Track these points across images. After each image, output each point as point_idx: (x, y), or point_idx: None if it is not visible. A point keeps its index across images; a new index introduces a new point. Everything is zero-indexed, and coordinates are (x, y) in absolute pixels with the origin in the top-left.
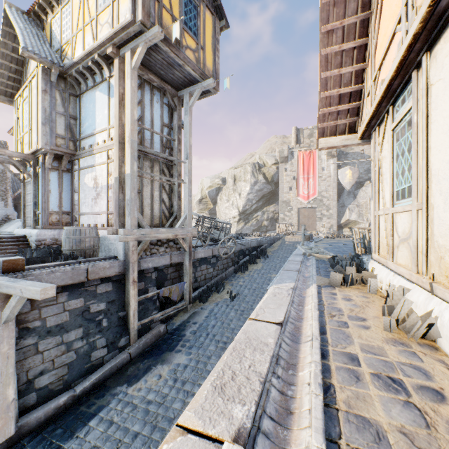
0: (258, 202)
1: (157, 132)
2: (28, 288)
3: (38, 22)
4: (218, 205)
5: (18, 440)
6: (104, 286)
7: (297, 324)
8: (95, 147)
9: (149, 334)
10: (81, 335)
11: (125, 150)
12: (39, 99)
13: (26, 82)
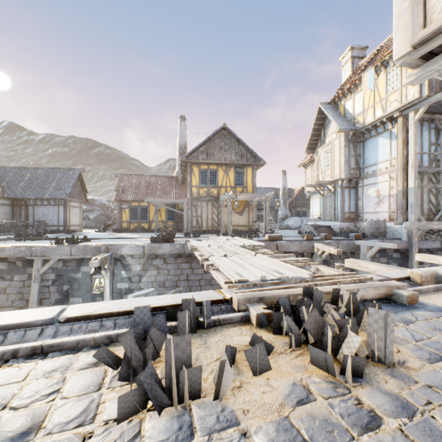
0: None
1: (426, 153)
2: (385, 244)
3: (334, 106)
4: None
5: None
6: (395, 254)
7: None
8: (378, 172)
9: None
10: None
11: (408, 173)
12: (341, 151)
13: (324, 140)
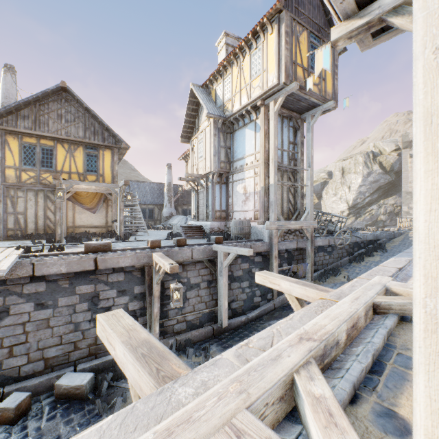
0: (372, 194)
1: (286, 150)
2: (240, 250)
3: (207, 90)
4: (323, 199)
5: (227, 331)
6: (257, 258)
7: (411, 273)
8: (245, 167)
9: (284, 295)
10: (248, 285)
11: (269, 168)
12: (212, 140)
13: (198, 128)
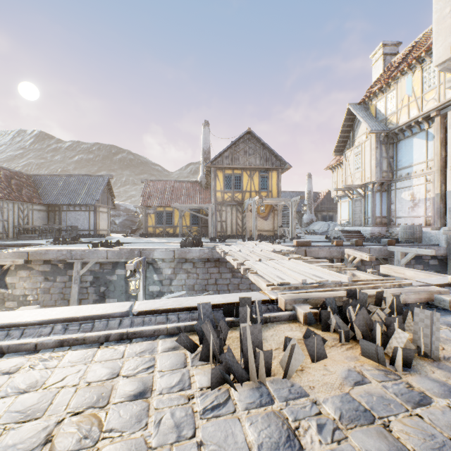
0: None
1: None
2: (421, 250)
3: (364, 106)
4: None
5: None
6: (432, 261)
7: None
8: (412, 175)
9: None
10: None
11: (447, 175)
12: (372, 153)
13: (353, 142)
